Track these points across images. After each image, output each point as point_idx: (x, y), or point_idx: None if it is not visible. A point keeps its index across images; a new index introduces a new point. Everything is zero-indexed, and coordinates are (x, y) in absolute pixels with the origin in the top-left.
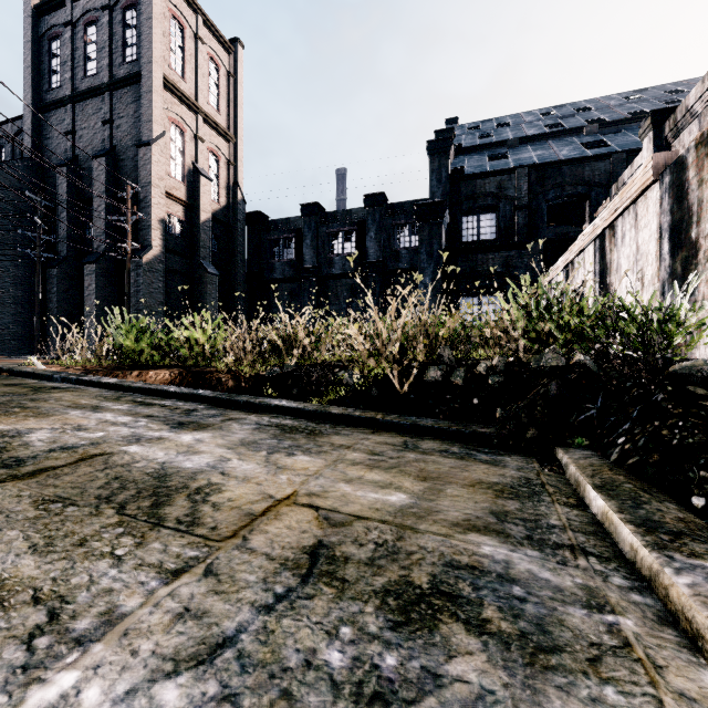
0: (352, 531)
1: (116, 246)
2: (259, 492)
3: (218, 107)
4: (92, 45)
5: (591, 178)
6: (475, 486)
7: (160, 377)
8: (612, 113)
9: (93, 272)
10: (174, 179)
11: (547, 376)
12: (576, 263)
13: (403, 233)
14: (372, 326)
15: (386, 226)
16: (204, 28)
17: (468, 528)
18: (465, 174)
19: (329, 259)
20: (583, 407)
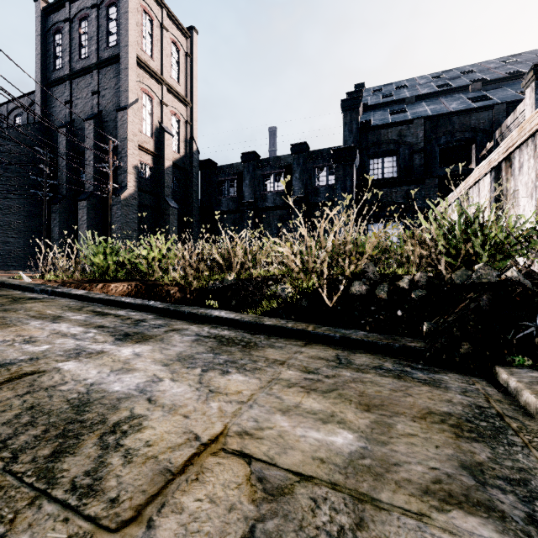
0: (294, 506)
1: (101, 186)
2: (184, 430)
3: (178, 80)
4: (84, 36)
5: (476, 126)
6: (426, 418)
7: (119, 290)
8: (492, 73)
9: (84, 207)
10: (145, 135)
11: (472, 291)
12: (471, 193)
13: (321, 174)
14: (303, 245)
15: (308, 168)
16: (167, 19)
17: (444, 498)
18: (371, 125)
19: (263, 195)
20: (520, 324)
